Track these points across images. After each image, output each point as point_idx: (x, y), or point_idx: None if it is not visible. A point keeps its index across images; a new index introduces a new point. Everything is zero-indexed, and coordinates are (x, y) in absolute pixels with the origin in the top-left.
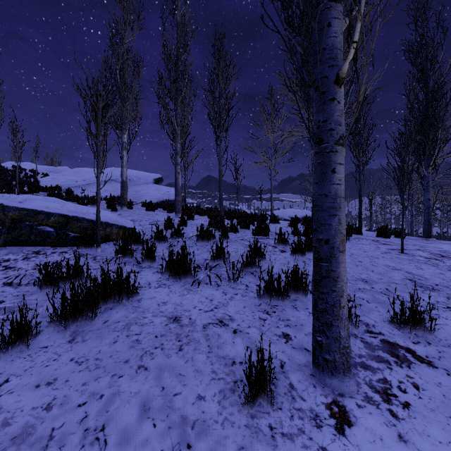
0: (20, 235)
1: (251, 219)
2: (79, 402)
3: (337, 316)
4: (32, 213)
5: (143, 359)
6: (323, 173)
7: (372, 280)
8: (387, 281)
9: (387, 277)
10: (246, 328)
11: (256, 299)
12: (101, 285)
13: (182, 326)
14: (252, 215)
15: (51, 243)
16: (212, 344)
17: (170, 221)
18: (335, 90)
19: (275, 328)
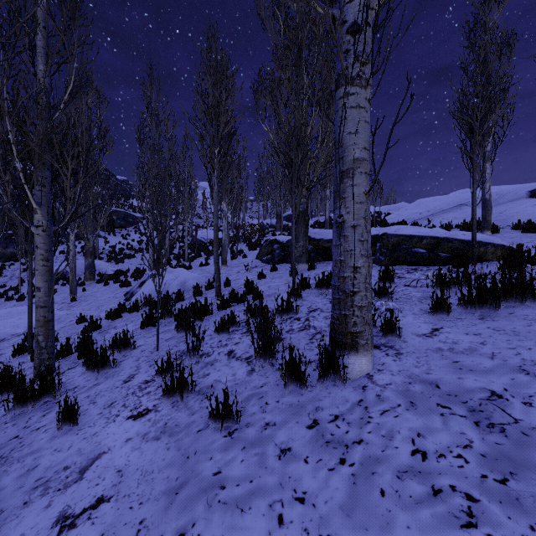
0: (398, 256)
1: None
2: (508, 347)
3: None
4: (408, 237)
5: None
6: None
7: None
8: None
9: None
10: None
11: None
12: (501, 283)
13: None
14: None
15: (423, 263)
16: None
17: None
18: None
19: None
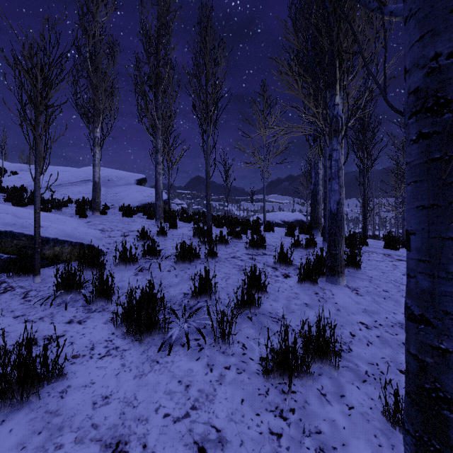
0: None
1: (243, 228)
2: None
3: None
4: None
5: None
6: (452, 183)
7: None
8: None
9: None
10: None
11: (259, 379)
12: None
13: None
14: (244, 223)
15: None
16: None
17: (145, 233)
18: None
19: None
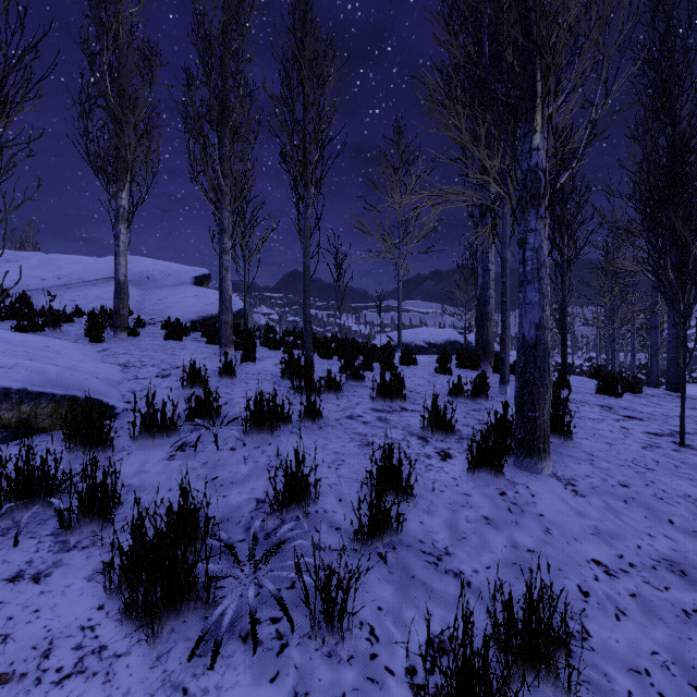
0: None
1: (366, 360)
2: None
3: None
4: None
5: None
6: None
7: (692, 563)
8: None
9: None
10: None
11: None
12: None
13: None
14: (368, 351)
15: None
16: None
17: (197, 374)
18: None
19: None
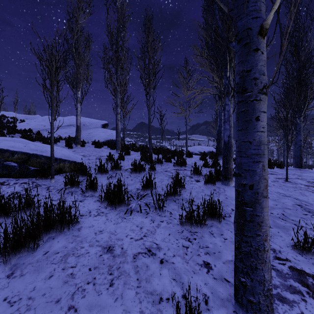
0: None
1: (172, 154)
2: None
3: (262, 259)
4: None
5: (74, 298)
6: (247, 120)
7: (270, 206)
8: (281, 207)
9: (281, 203)
10: (172, 257)
11: (178, 226)
12: (44, 218)
13: (114, 257)
14: (173, 152)
15: (14, 175)
16: (141, 277)
17: (111, 157)
18: (259, 41)
19: (196, 257)
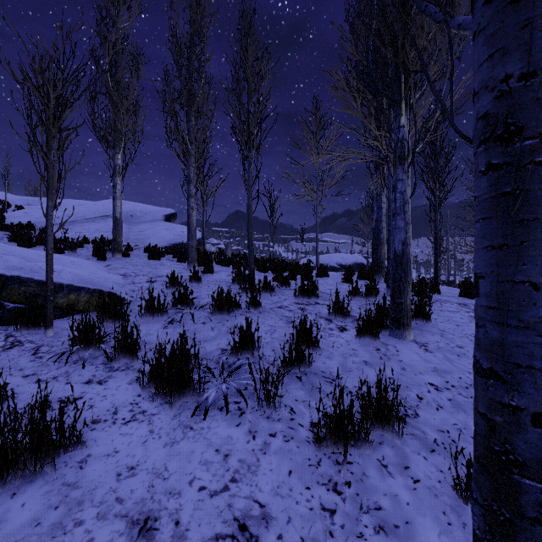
0: None
1: (291, 272)
2: None
3: None
4: None
5: None
6: (524, 220)
7: None
8: None
9: None
10: None
11: (310, 448)
12: None
13: None
14: (293, 267)
15: None
16: None
17: (176, 279)
18: None
19: (356, 541)
